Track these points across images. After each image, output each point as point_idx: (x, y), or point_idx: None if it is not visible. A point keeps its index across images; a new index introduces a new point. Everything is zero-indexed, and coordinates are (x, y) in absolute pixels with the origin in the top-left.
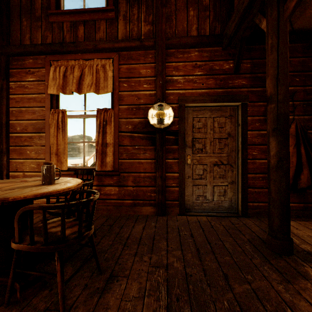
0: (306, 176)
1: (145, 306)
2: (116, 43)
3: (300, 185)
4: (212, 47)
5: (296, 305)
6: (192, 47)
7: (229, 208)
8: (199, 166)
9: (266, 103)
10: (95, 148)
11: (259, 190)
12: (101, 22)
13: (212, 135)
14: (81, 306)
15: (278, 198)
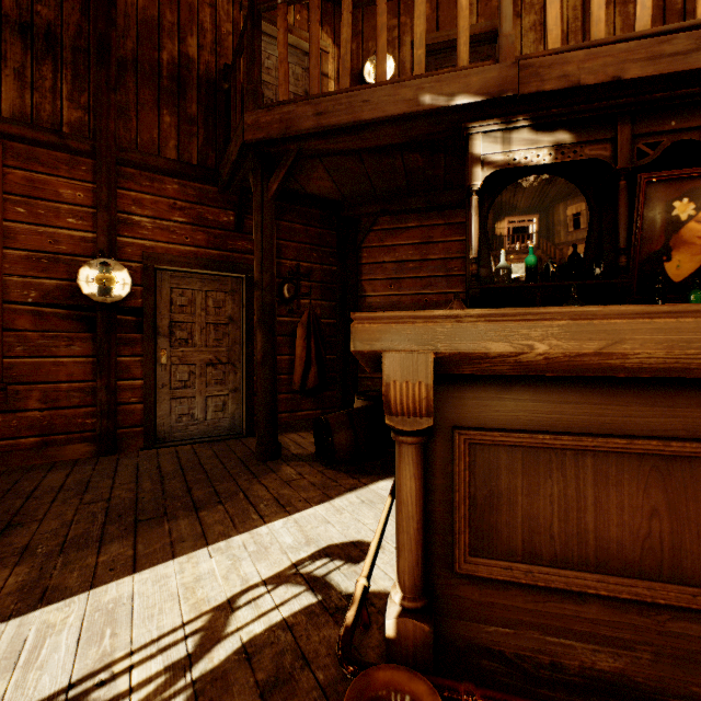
0: (314, 374)
1: (73, 530)
2: None
3: (308, 386)
4: (203, 184)
5: (250, 489)
6: (169, 175)
7: (231, 429)
8: (183, 367)
9: (279, 279)
10: None
11: None
12: None
13: (204, 318)
14: None
15: (264, 399)
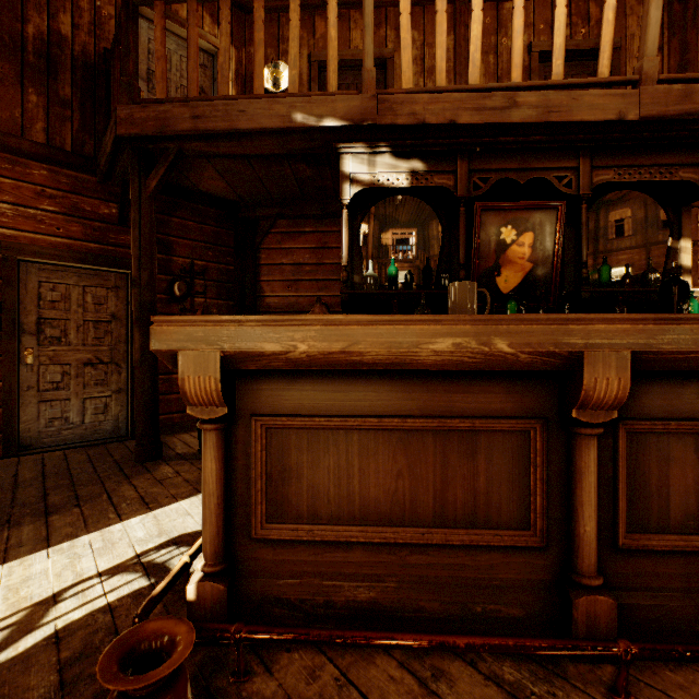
0: None
1: None
2: None
3: None
4: (79, 172)
5: (117, 490)
6: (35, 159)
7: (114, 432)
8: (55, 367)
9: (170, 277)
10: None
11: (160, 397)
12: None
13: (82, 315)
14: None
15: (143, 399)
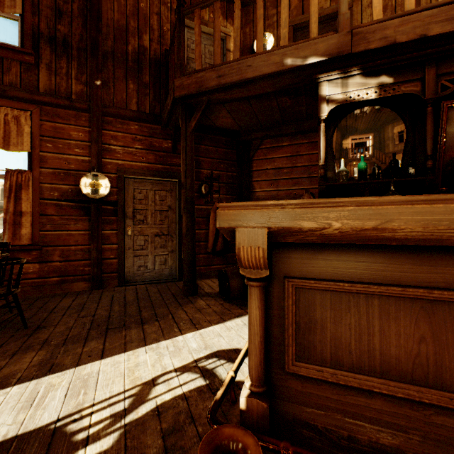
0: (220, 242)
1: (72, 332)
2: (37, 95)
3: (217, 249)
4: (152, 124)
5: (176, 313)
6: (132, 120)
7: (170, 276)
8: (141, 237)
9: (199, 182)
10: (3, 217)
11: None
12: (13, 62)
13: (153, 207)
14: (12, 342)
15: (187, 257)
